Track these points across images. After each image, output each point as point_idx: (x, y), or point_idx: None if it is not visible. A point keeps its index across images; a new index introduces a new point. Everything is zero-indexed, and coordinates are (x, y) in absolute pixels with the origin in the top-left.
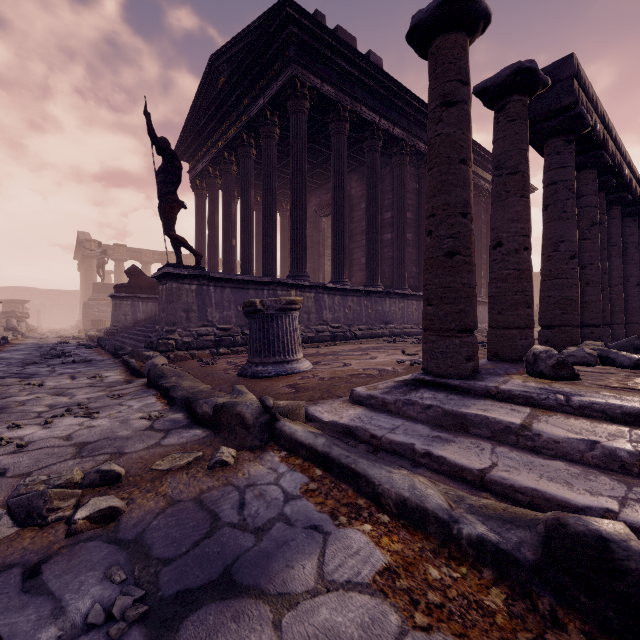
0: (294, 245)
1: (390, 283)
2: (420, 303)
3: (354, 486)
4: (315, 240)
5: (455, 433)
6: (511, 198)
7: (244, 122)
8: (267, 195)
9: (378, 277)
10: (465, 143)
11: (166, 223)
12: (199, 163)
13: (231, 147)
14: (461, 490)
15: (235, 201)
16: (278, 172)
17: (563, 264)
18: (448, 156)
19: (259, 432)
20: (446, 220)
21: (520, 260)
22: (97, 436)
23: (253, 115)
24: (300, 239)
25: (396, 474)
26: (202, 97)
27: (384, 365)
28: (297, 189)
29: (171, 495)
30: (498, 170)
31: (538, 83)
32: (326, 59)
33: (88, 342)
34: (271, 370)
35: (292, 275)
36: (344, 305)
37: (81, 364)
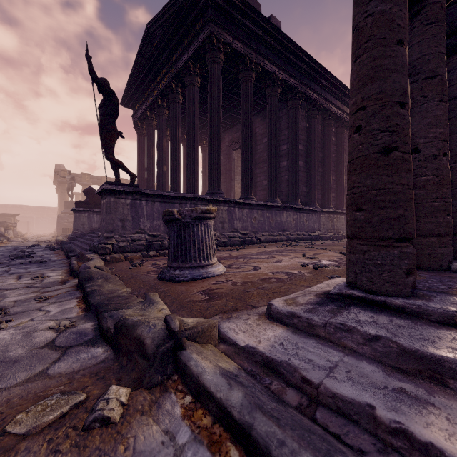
0: (211, 168)
1: (286, 200)
2: (309, 215)
3: None
4: (228, 168)
5: (426, 385)
6: (429, 102)
7: (173, 74)
8: (190, 130)
9: (277, 195)
10: (403, 22)
11: (105, 148)
12: (140, 109)
13: (163, 95)
14: None
15: (167, 138)
16: (200, 115)
17: None
18: (383, 37)
19: (160, 364)
20: (380, 111)
21: (439, 166)
22: None
23: (179, 68)
24: (216, 164)
25: None
26: (141, 57)
27: (290, 269)
28: (214, 124)
29: None
30: (413, 76)
31: None
32: (237, 21)
33: (55, 245)
34: (187, 274)
35: (210, 192)
36: (251, 216)
37: (35, 264)
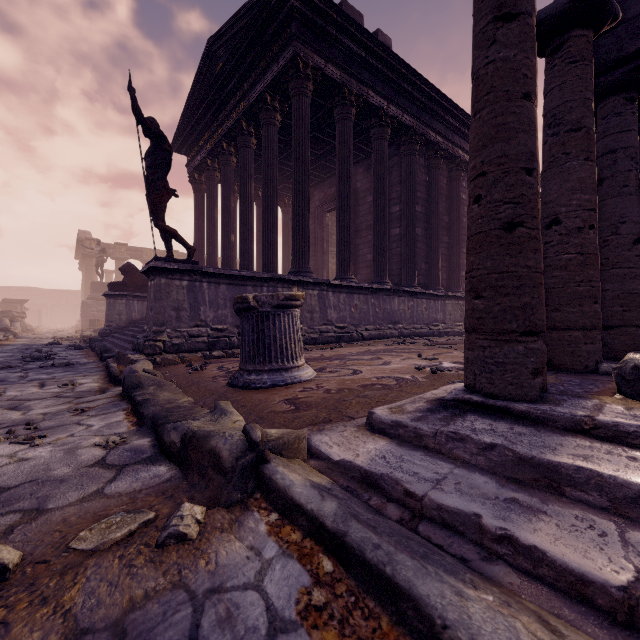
0: (296, 238)
1: (398, 281)
2: (430, 302)
3: (391, 610)
4: (319, 236)
5: (541, 495)
6: (572, 162)
7: (243, 109)
8: (267, 186)
9: (386, 274)
10: (530, 71)
11: (154, 212)
12: (197, 155)
13: (230, 137)
14: (592, 629)
15: (235, 196)
16: (280, 165)
17: (624, 250)
18: (506, 89)
19: (240, 479)
20: (503, 179)
21: (585, 241)
22: (23, 477)
23: (252, 101)
24: (302, 232)
25: (473, 603)
26: (200, 85)
27: (401, 372)
28: (299, 178)
29: (78, 613)
30: (553, 128)
31: (608, 12)
32: (331, 38)
33: (81, 343)
34: (266, 379)
35: (294, 271)
36: (350, 304)
37: (60, 368)
